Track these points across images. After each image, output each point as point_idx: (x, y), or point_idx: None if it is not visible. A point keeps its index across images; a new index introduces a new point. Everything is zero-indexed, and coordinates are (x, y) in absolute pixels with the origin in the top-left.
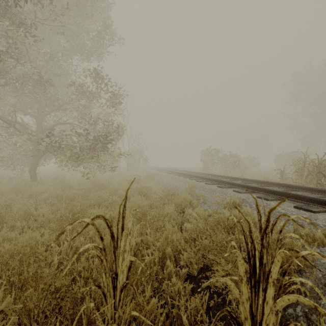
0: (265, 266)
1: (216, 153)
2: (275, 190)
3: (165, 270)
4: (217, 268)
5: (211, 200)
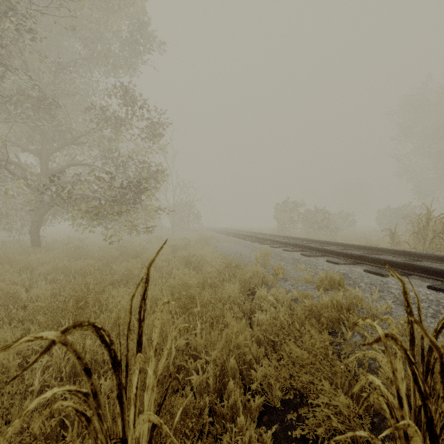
0: (419, 410)
1: (295, 208)
2: (392, 261)
3: (225, 400)
4: (319, 403)
5: (295, 275)
